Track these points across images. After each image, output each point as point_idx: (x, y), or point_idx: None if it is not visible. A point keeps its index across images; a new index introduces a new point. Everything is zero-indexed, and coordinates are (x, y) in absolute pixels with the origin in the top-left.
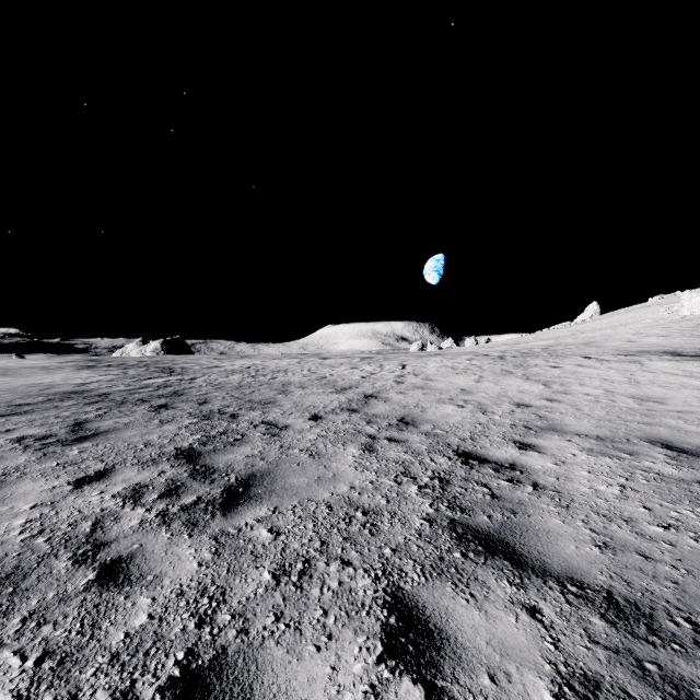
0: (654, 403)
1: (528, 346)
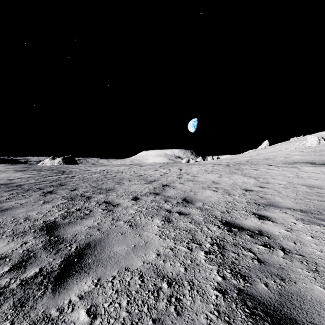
0: (317, 188)
1: (238, 160)
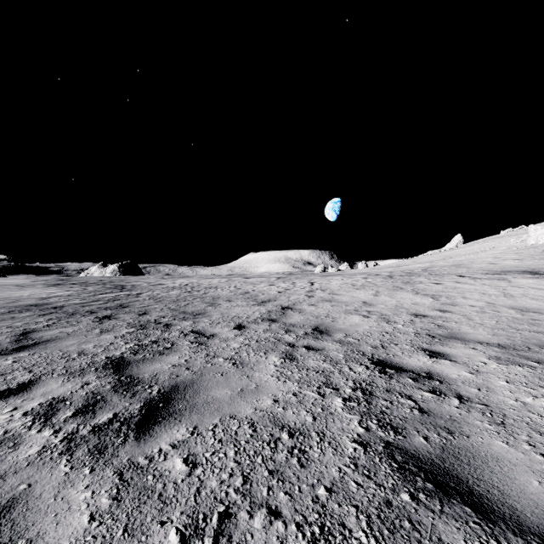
0: (534, 313)
1: (409, 268)
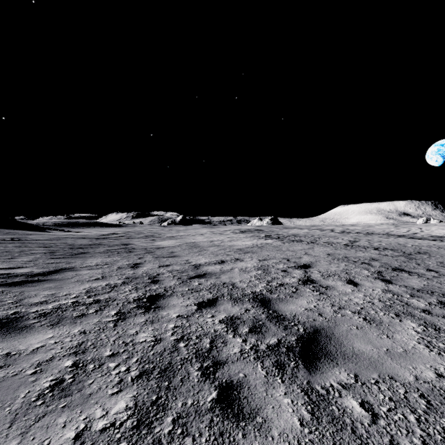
0: None
1: None
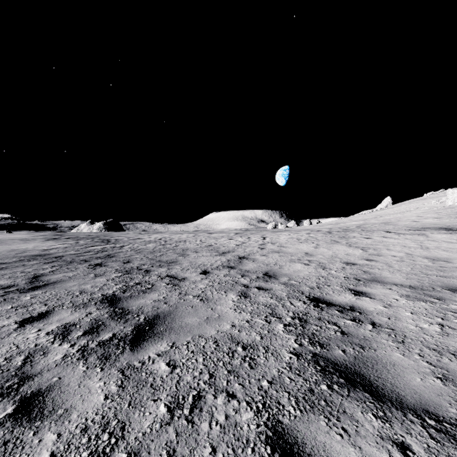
0: (443, 262)
1: (346, 225)
